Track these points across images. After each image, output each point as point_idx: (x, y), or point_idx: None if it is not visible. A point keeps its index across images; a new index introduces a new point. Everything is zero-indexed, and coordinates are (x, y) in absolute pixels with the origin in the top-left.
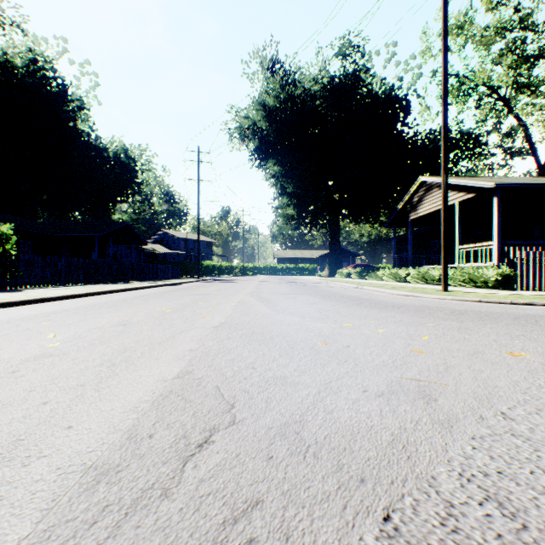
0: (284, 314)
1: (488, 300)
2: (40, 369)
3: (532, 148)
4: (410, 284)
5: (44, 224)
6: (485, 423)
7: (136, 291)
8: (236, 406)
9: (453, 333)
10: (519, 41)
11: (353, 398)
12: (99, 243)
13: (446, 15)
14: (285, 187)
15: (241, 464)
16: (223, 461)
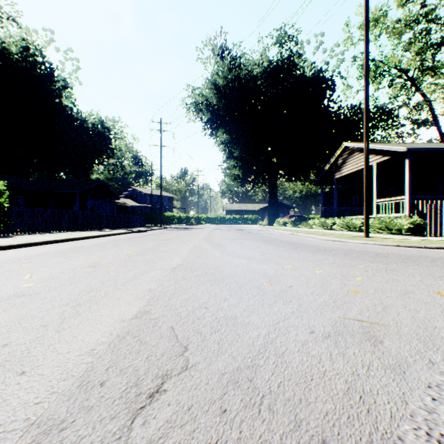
0: (233, 257)
1: (405, 244)
2: (10, 308)
3: (435, 120)
4: (336, 231)
5: (35, 182)
6: (437, 369)
7: (109, 237)
8: (189, 349)
9: (382, 274)
10: (425, 31)
11: (302, 339)
12: (79, 197)
13: (368, 6)
14: (232, 152)
15: (193, 420)
16: (174, 415)
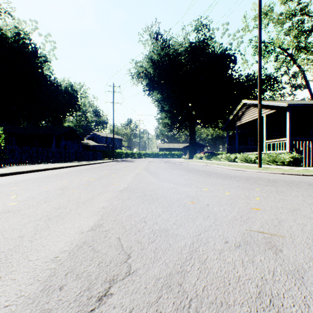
0: (164, 182)
1: (288, 173)
2: None
3: (307, 84)
4: (237, 163)
5: (24, 128)
6: None
7: (76, 167)
8: (131, 256)
9: (274, 195)
10: (300, 21)
11: (219, 248)
12: (56, 139)
13: (260, 2)
14: (164, 107)
15: None
16: None
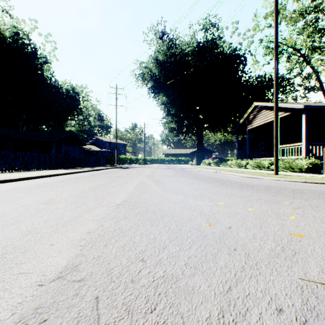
0: (171, 193)
1: (311, 181)
2: None
3: (321, 86)
4: (249, 170)
5: (22, 132)
6: None
7: (74, 174)
8: None
9: (311, 211)
10: (315, 19)
11: None
12: (56, 144)
13: None
14: (170, 110)
15: None
16: None
